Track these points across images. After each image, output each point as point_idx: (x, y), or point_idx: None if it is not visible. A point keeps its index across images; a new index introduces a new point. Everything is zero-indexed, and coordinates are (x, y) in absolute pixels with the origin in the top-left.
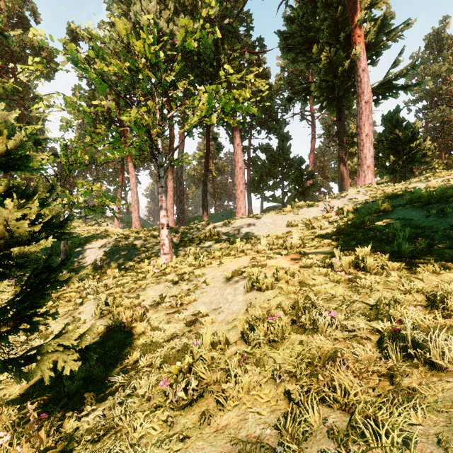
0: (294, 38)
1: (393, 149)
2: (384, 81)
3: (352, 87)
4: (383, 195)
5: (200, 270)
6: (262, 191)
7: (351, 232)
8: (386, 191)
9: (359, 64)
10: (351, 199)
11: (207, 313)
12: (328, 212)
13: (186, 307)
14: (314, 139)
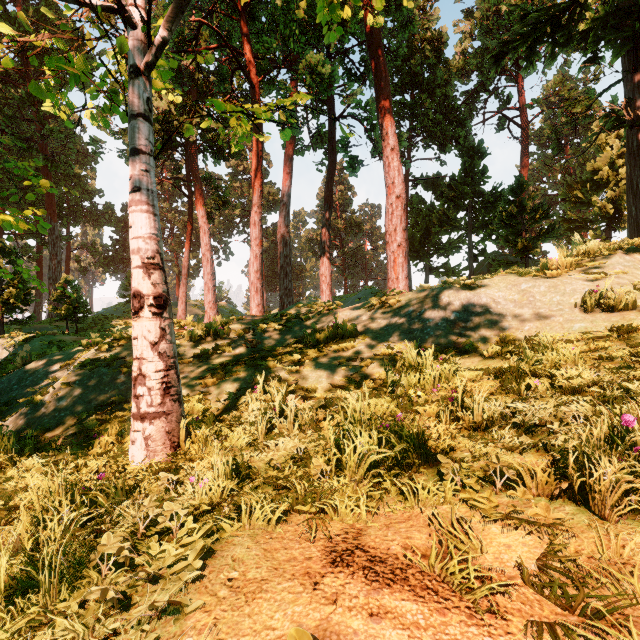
0: None
1: None
2: None
3: None
4: None
5: None
6: (431, 255)
7: None
8: None
9: None
10: None
11: None
12: None
13: None
14: (527, 159)
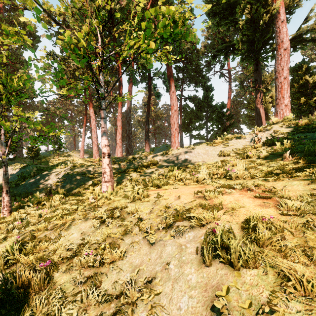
0: (219, 5)
1: (303, 93)
2: (296, 35)
3: (269, 40)
4: (311, 126)
5: (134, 205)
6: (191, 130)
7: (312, 160)
8: (314, 123)
9: (279, 16)
10: (276, 131)
11: (132, 303)
12: (255, 143)
13: (108, 268)
14: (231, 91)
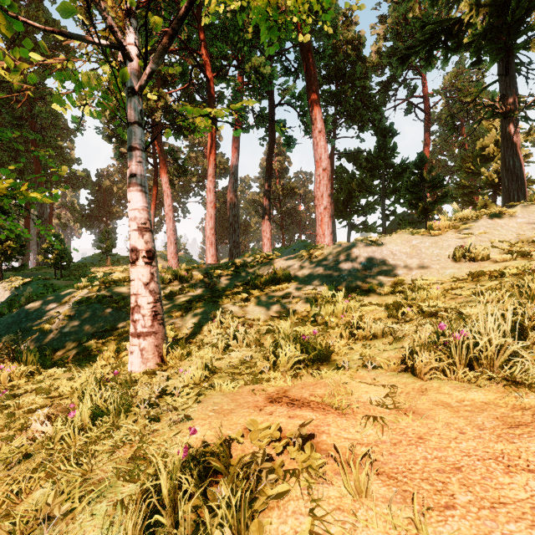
0: None
1: None
2: None
3: None
4: None
5: None
6: (352, 214)
7: None
8: None
9: None
10: None
11: None
12: None
13: None
14: (429, 138)
